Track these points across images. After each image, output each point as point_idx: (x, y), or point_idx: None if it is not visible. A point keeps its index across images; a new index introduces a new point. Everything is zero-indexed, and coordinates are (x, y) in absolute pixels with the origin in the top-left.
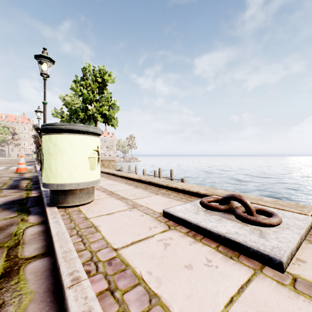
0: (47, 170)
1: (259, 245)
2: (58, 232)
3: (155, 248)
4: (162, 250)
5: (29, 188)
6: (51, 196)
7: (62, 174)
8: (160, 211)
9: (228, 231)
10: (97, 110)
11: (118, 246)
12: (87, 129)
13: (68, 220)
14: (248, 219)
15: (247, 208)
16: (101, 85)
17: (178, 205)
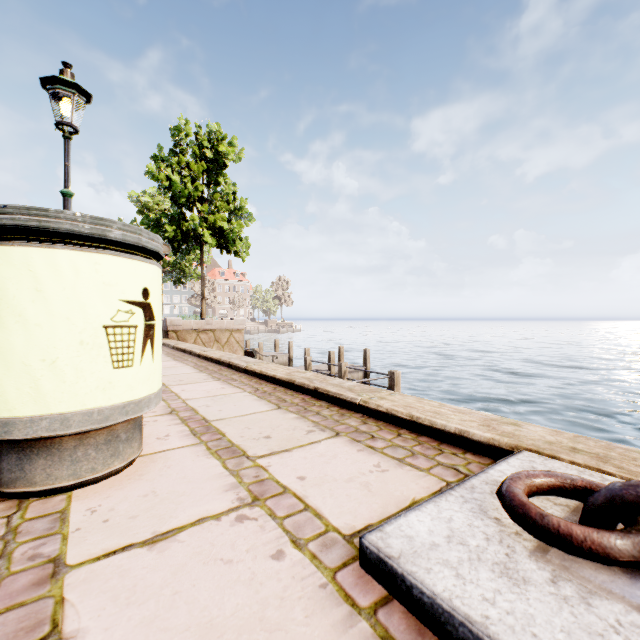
0: None
1: None
2: None
3: None
4: None
5: None
6: None
7: (0, 385)
8: (346, 527)
9: None
10: (202, 219)
11: None
12: (97, 231)
13: None
14: None
15: None
16: (213, 166)
17: (417, 507)
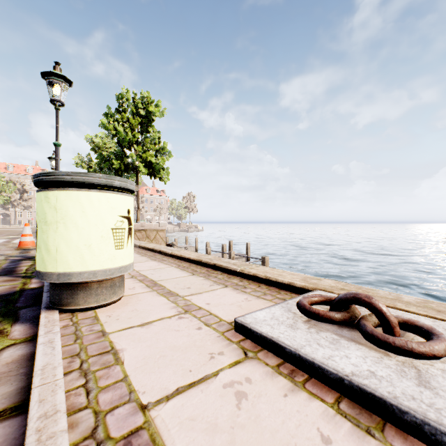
0: (41, 250)
1: (424, 409)
2: (45, 365)
3: (219, 405)
4: (232, 409)
5: (30, 275)
6: (50, 292)
7: (66, 256)
8: (229, 320)
9: (357, 370)
10: (138, 156)
11: (150, 400)
12: (109, 182)
13: (72, 337)
14: (390, 343)
15: (384, 320)
16: (145, 120)
17: (260, 309)
